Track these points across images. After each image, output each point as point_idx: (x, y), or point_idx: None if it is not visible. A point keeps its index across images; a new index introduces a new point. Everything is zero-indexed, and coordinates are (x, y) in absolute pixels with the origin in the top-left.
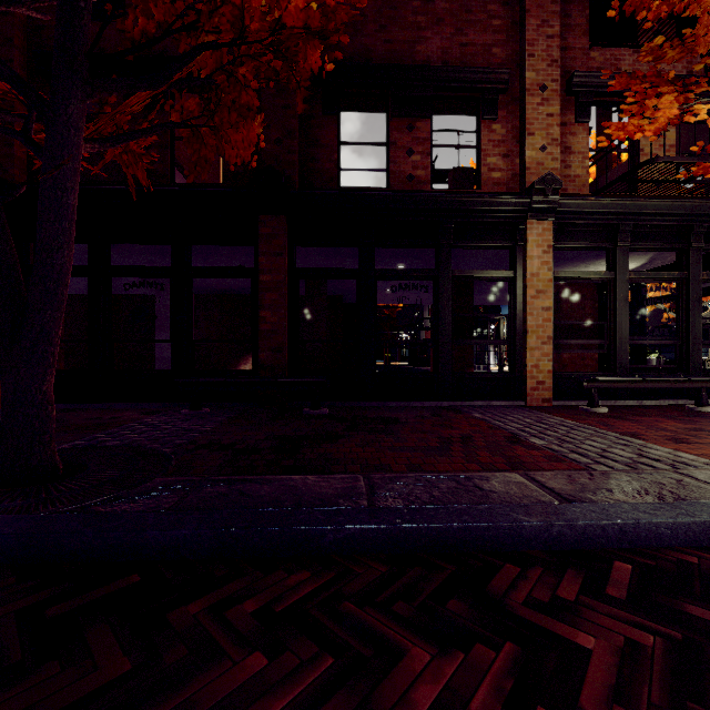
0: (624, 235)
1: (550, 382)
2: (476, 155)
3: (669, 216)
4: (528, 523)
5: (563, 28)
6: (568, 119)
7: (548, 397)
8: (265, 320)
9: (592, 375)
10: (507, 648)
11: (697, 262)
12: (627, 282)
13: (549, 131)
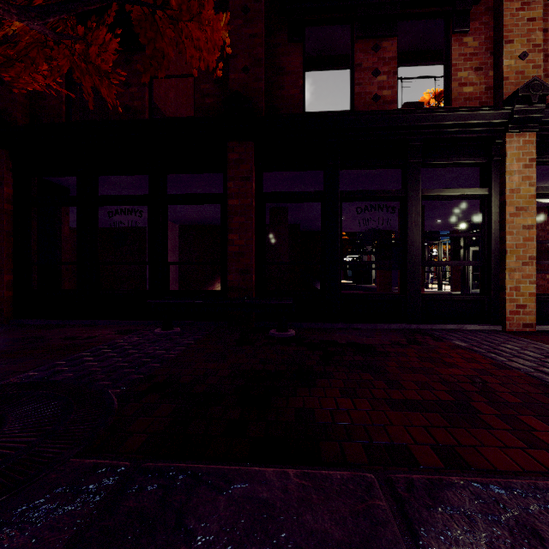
0: None
1: (533, 305)
2: (445, 72)
3: None
4: None
5: None
6: None
7: (530, 322)
8: (233, 242)
9: None
10: None
11: None
12: None
13: (530, 37)
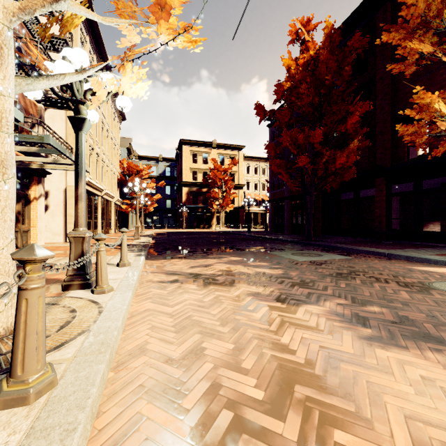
0: None
1: None
2: None
3: None
4: (346, 247)
5: None
6: None
7: None
8: (376, 212)
9: None
10: (325, 250)
11: None
12: None
13: None
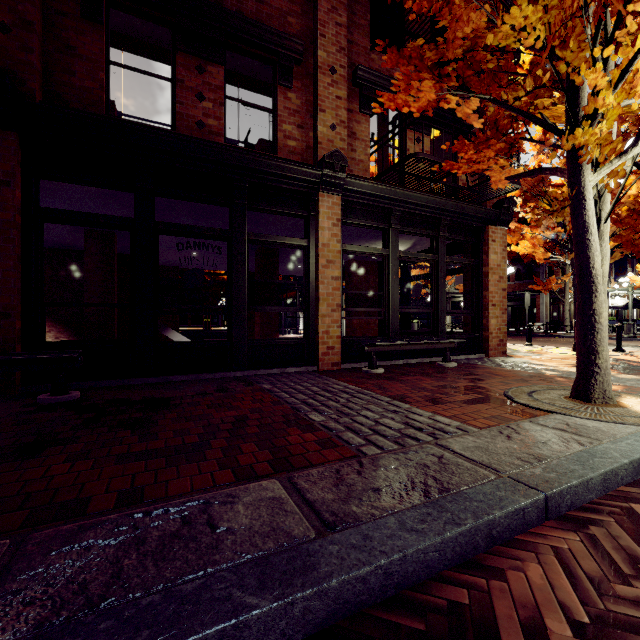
0: (395, 219)
1: (339, 347)
2: (273, 119)
3: (426, 208)
4: (255, 613)
5: (350, 22)
6: (354, 107)
7: (337, 361)
8: None
9: (373, 339)
10: None
11: (443, 247)
12: (398, 259)
13: (338, 112)
